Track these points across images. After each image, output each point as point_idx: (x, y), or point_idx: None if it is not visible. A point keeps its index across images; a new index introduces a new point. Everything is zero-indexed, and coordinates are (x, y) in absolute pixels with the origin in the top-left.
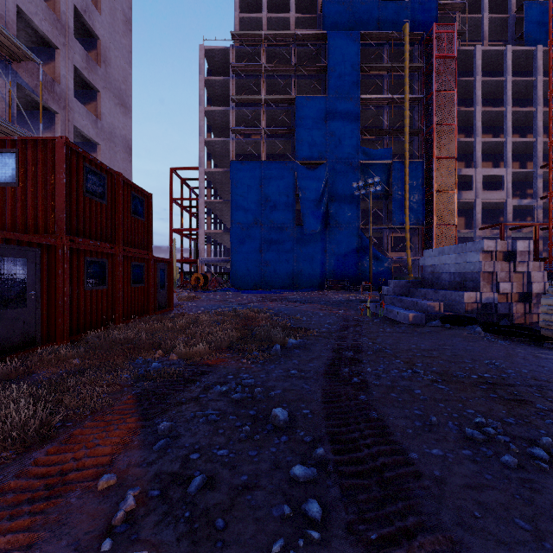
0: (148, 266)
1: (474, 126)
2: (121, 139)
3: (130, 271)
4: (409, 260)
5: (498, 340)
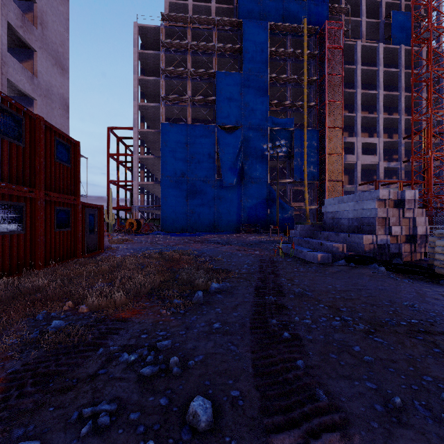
0: (75, 211)
1: (356, 104)
2: (58, 97)
3: (54, 216)
4: (307, 208)
5: (400, 279)
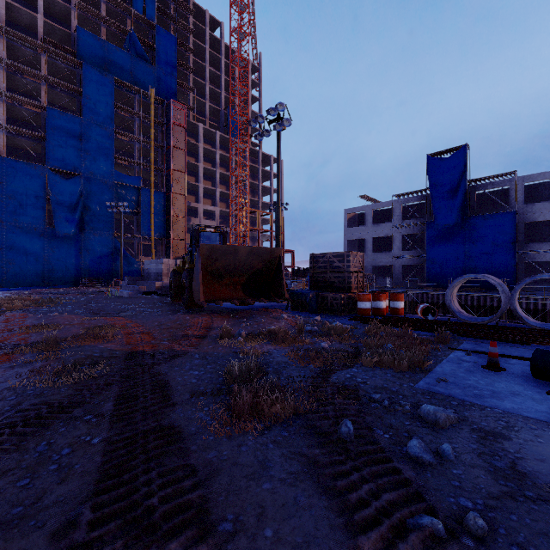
0: None
1: (199, 176)
2: None
3: None
4: None
5: (157, 298)
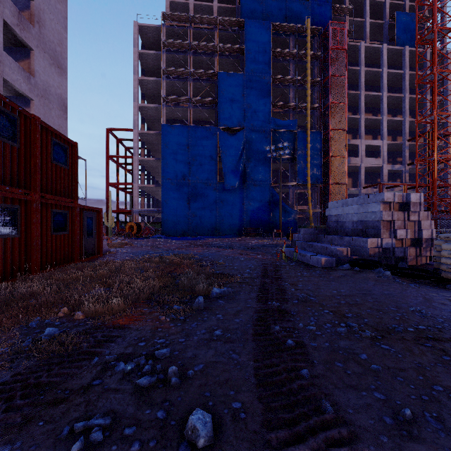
0: (72, 214)
1: (359, 106)
2: (56, 97)
3: (51, 219)
4: (311, 212)
5: (406, 283)
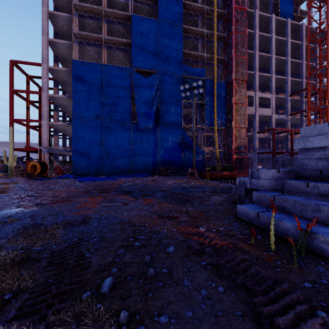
0: None
1: (254, 63)
2: None
3: None
4: (218, 152)
5: None
